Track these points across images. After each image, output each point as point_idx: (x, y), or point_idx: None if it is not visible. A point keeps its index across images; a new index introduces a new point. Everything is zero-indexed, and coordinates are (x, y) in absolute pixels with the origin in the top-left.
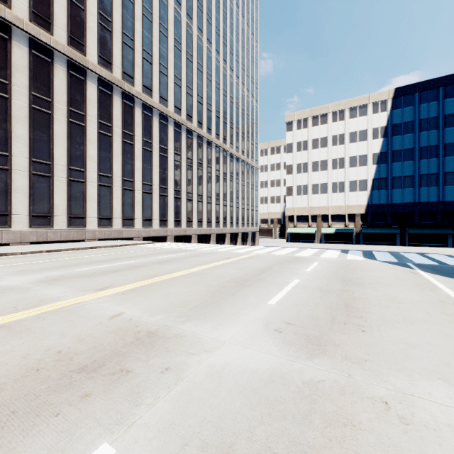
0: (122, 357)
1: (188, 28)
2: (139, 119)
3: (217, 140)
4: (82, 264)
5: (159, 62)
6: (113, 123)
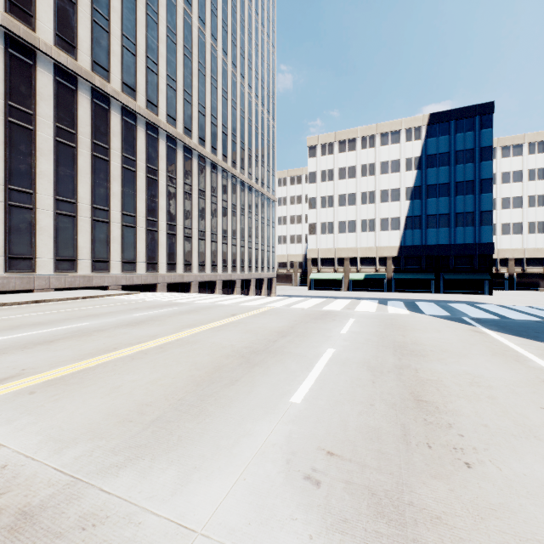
0: None
1: (186, 15)
2: (117, 127)
3: (224, 162)
4: (0, 329)
5: (147, 55)
6: (77, 130)
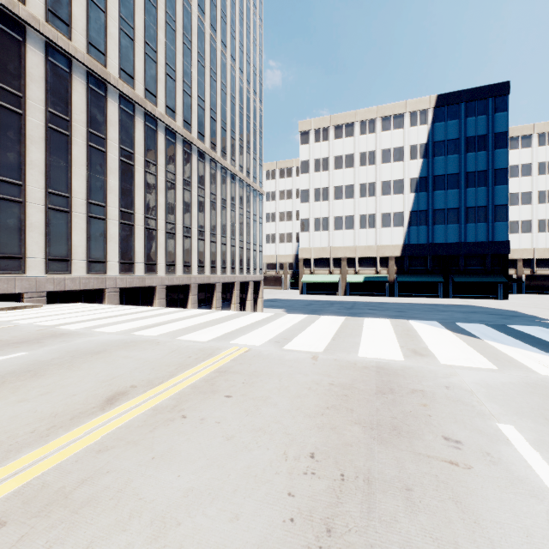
0: None
1: None
2: (38, 70)
3: (200, 142)
4: None
5: None
6: None
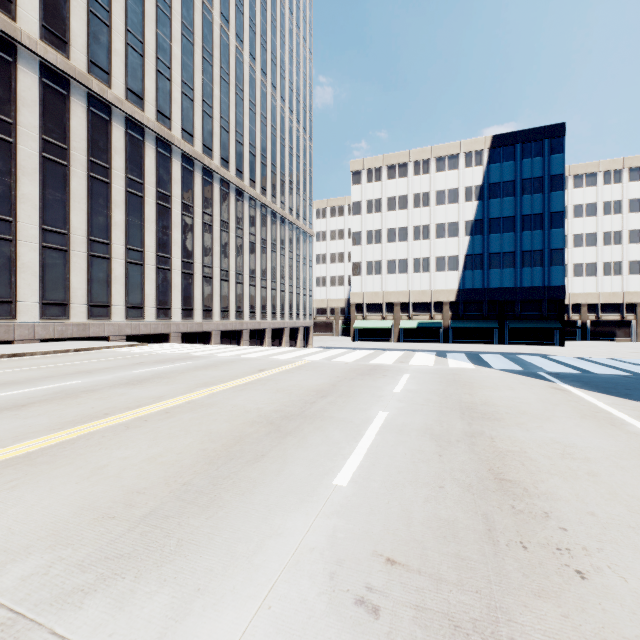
0: None
1: (205, 11)
2: (120, 143)
3: (252, 188)
4: None
5: (157, 56)
6: (70, 144)
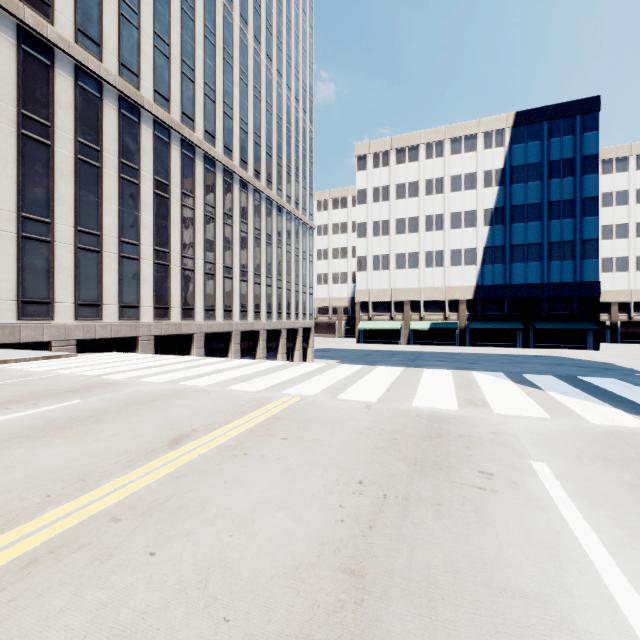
0: None
1: None
2: (67, 96)
3: (243, 170)
4: None
5: None
6: None
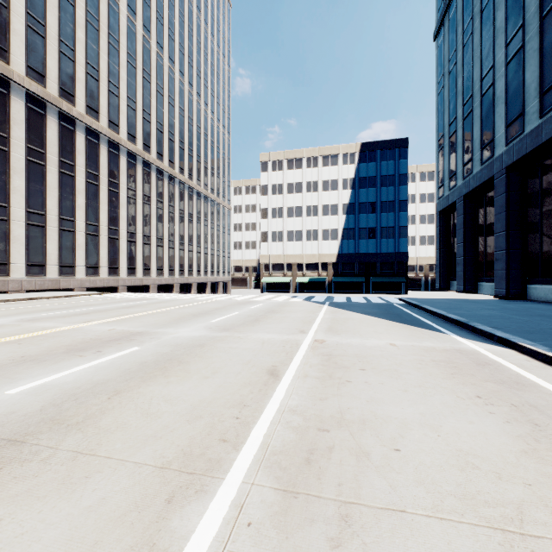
0: (128, 337)
1: (145, 42)
2: (82, 146)
3: (181, 175)
4: (42, 311)
5: (109, 80)
6: (46, 149)
